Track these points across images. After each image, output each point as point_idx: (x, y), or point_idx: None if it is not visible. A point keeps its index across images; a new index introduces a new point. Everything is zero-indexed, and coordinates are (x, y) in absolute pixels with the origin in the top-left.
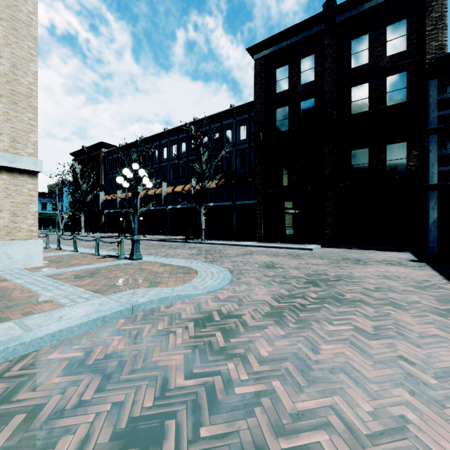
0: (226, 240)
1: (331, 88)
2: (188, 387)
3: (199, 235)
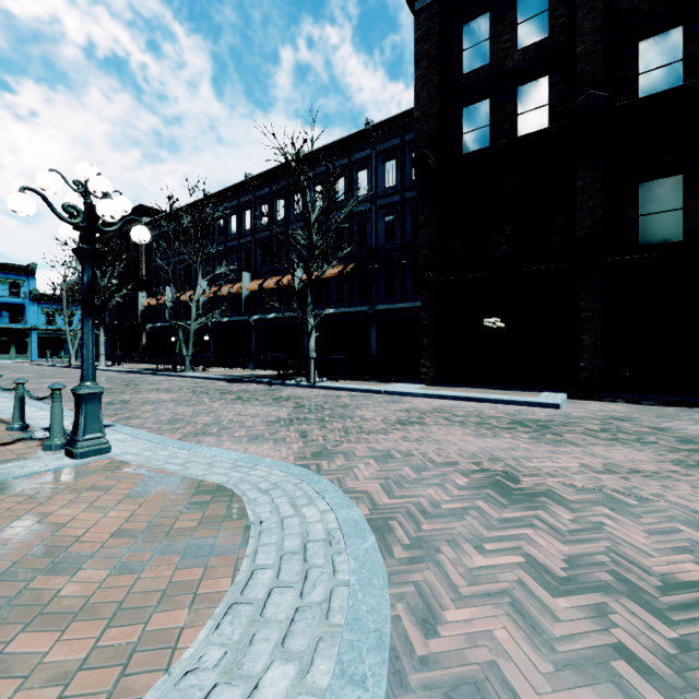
0: (359, 380)
1: (591, 48)
2: None
3: (305, 369)
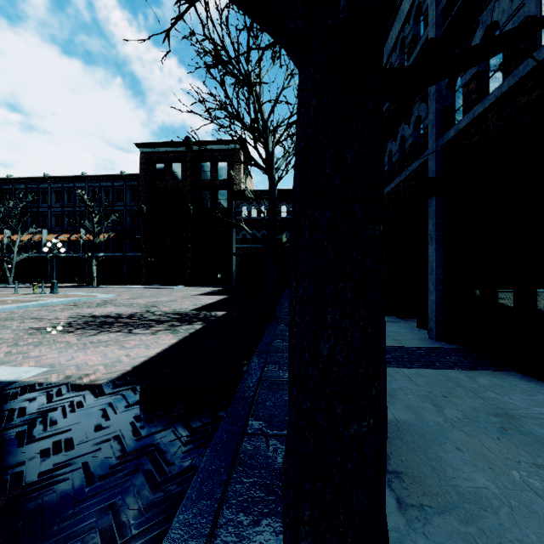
0: (117, 285)
1: (190, 189)
2: (103, 303)
3: (90, 281)
